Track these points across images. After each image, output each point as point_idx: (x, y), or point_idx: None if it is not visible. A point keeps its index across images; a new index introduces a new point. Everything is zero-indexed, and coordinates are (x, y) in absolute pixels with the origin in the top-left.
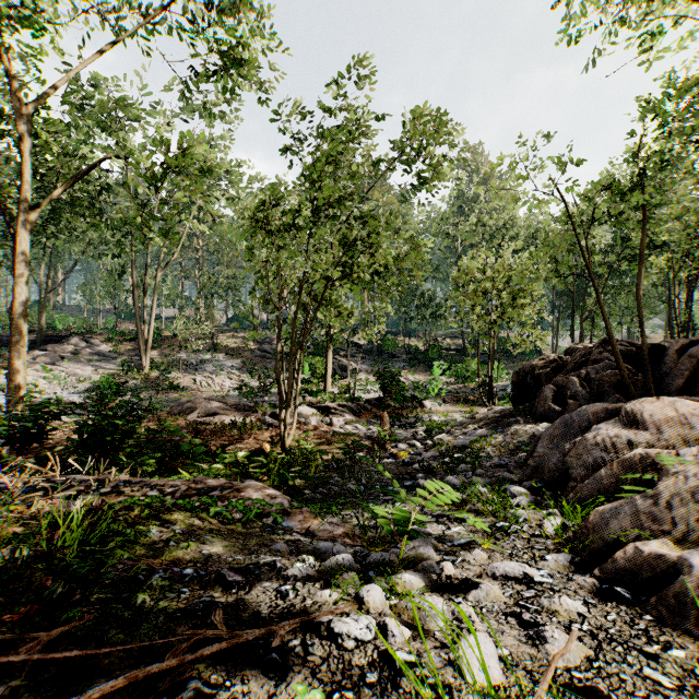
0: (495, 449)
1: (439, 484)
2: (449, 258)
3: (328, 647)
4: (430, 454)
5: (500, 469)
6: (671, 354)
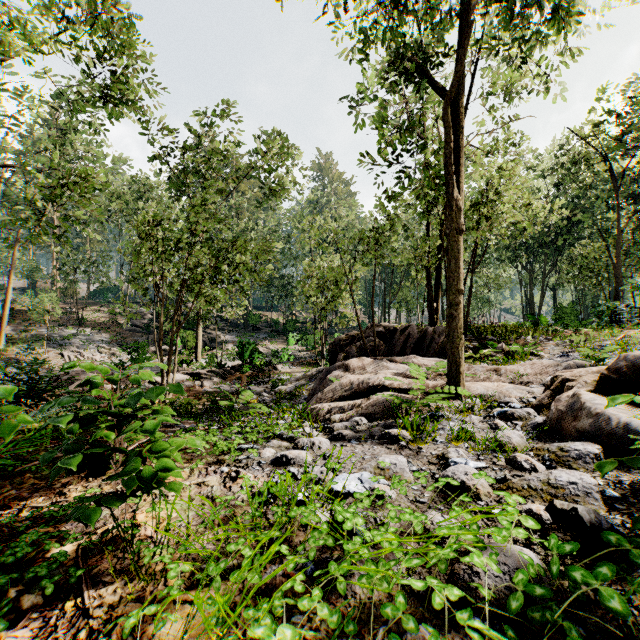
0: (308, 391)
1: (246, 392)
2: (303, 248)
3: (205, 429)
4: (271, 399)
5: (304, 400)
6: (398, 333)
